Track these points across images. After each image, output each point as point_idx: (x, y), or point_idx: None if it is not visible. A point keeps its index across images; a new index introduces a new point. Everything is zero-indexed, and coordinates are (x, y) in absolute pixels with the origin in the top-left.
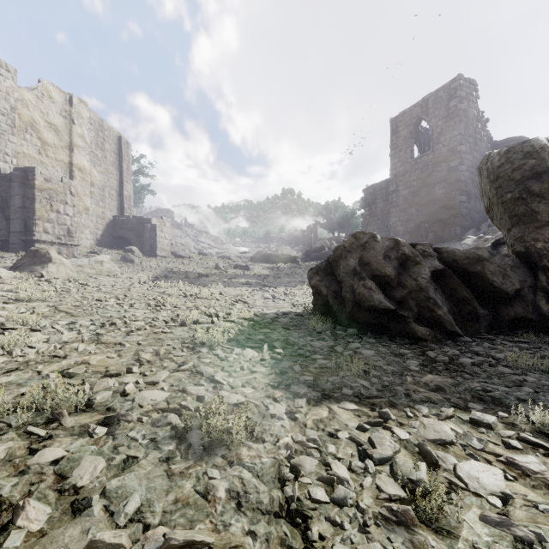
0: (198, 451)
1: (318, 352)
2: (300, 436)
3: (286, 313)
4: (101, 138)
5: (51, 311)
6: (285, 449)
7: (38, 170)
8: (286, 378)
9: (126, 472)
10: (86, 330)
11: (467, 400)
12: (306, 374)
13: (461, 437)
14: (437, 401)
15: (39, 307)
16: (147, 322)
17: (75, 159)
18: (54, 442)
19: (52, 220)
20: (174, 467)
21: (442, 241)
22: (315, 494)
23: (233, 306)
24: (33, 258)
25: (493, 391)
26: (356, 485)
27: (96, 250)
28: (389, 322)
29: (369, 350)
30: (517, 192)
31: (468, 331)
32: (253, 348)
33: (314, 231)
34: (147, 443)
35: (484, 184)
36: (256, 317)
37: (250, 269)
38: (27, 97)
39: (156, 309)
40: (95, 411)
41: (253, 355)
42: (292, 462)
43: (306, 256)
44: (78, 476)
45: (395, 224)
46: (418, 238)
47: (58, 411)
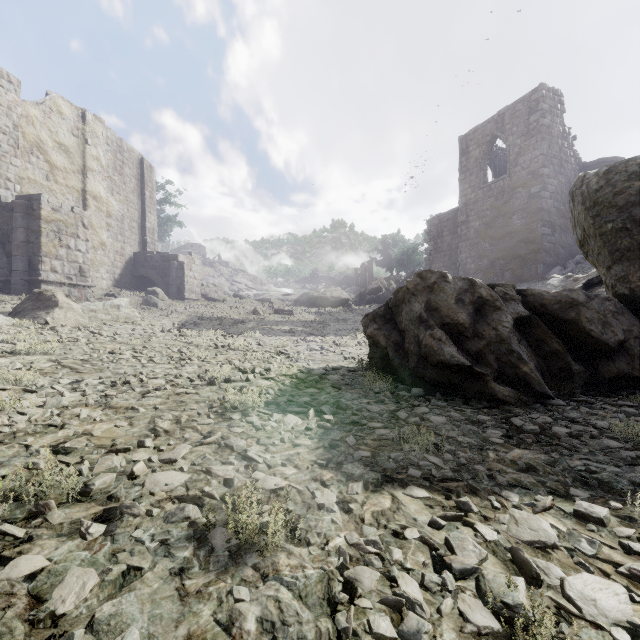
0: (222, 559)
1: (377, 418)
2: (356, 536)
3: (337, 368)
4: (120, 161)
5: (53, 367)
6: (336, 555)
7: (44, 198)
8: (337, 454)
9: (125, 591)
10: (92, 391)
11: (567, 484)
12: (362, 448)
13: (564, 536)
14: (529, 486)
15: (39, 362)
16: (168, 381)
17: (89, 185)
18: (34, 546)
19: (61, 256)
20: (189, 582)
21: (521, 281)
22: (377, 626)
23: (273, 360)
24: (36, 302)
25: (599, 472)
26: (432, 609)
27: (113, 291)
28: (462, 380)
29: (439, 416)
30: (620, 221)
31: (560, 392)
32: (296, 414)
33: (369, 269)
34: (157, 546)
35: (577, 212)
36: (301, 374)
37: (293, 314)
38: (32, 113)
39: (180, 363)
40: (93, 500)
41: (296, 423)
42: (345, 575)
43: (360, 299)
44: (59, 598)
45: (464, 261)
46: (492, 278)
47: (44, 502)
